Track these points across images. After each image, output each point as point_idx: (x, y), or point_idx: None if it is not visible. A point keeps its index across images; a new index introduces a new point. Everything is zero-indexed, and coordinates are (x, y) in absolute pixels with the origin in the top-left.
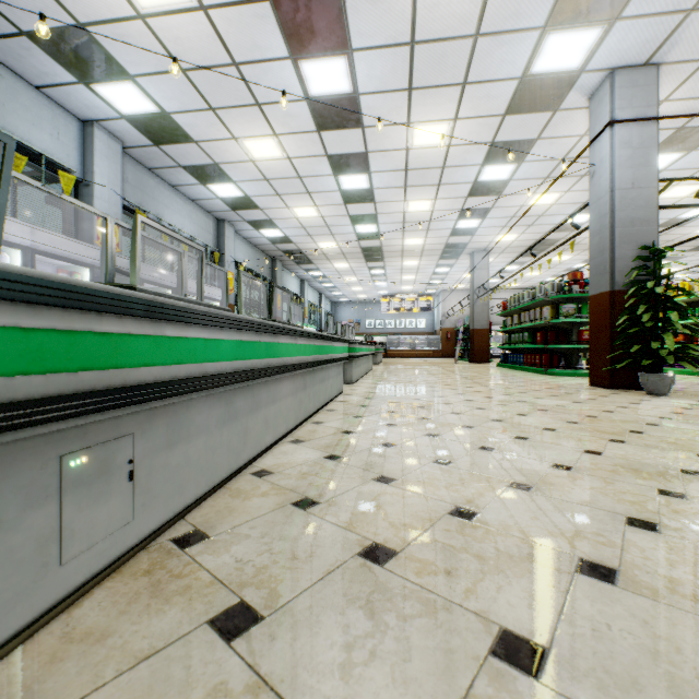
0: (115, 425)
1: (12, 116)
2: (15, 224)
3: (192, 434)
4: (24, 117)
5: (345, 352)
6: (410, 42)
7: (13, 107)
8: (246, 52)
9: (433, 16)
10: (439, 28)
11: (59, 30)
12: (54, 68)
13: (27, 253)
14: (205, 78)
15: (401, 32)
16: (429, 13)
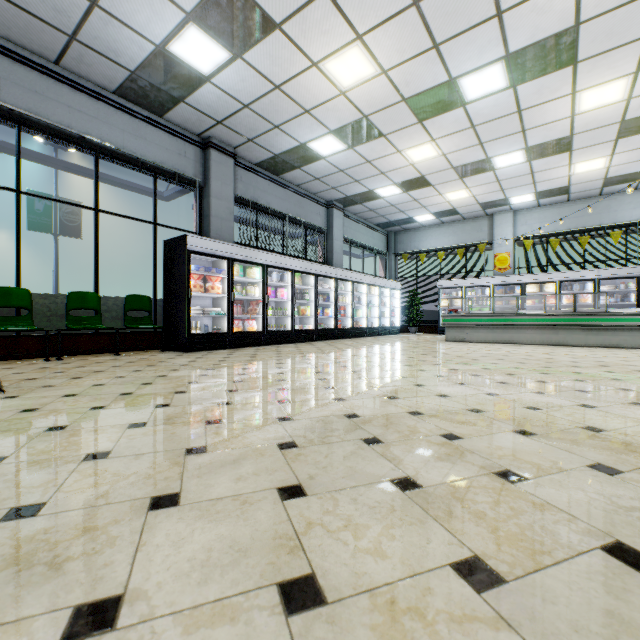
0: (464, 328)
1: (620, 213)
2: (589, 271)
3: (479, 332)
4: (627, 209)
5: None
6: None
7: (621, 208)
8: None
9: None
10: None
11: (604, 182)
12: (625, 185)
13: (595, 281)
14: None
15: None
16: None
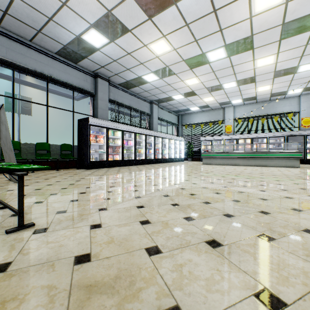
0: (211, 158)
1: (278, 108)
2: (265, 134)
3: (217, 160)
4: (281, 106)
5: (294, 155)
6: (300, 57)
7: (278, 106)
8: (288, 79)
9: (291, 56)
10: (297, 53)
11: (271, 95)
12: (279, 96)
13: (267, 138)
14: (294, 83)
15: (294, 60)
16: (289, 57)
